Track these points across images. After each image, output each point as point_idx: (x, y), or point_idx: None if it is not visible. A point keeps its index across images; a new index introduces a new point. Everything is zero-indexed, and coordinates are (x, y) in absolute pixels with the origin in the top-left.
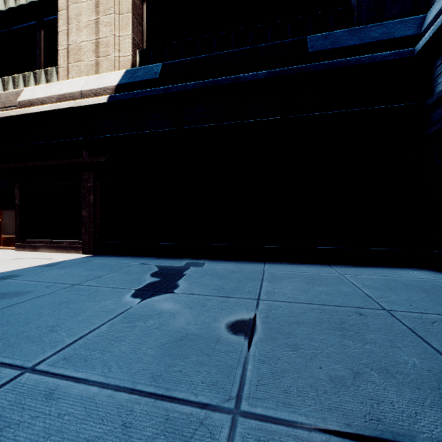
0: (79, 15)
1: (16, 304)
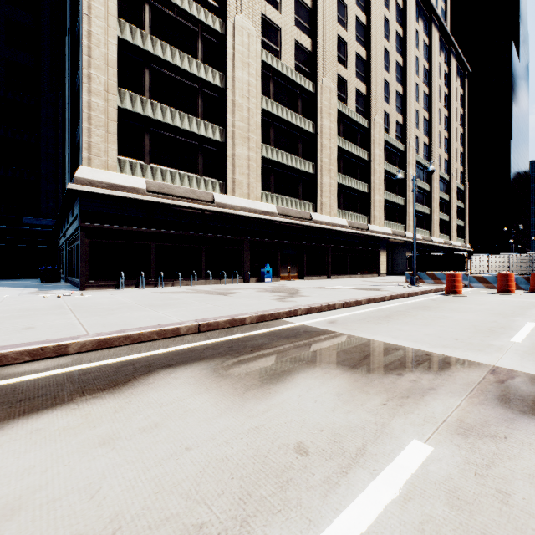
0: None
1: None
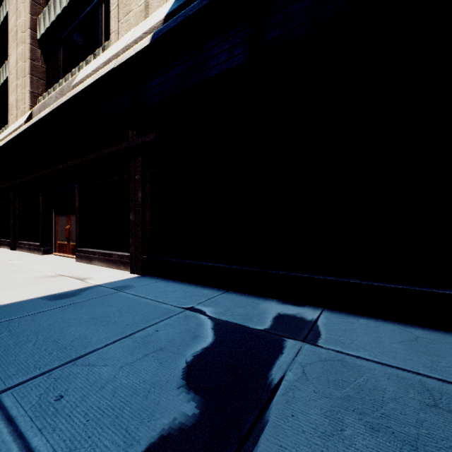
0: None
1: None
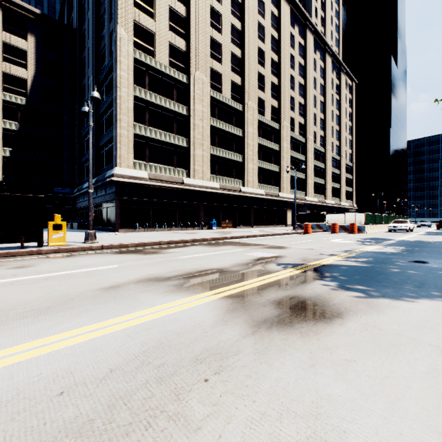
0: None
1: None
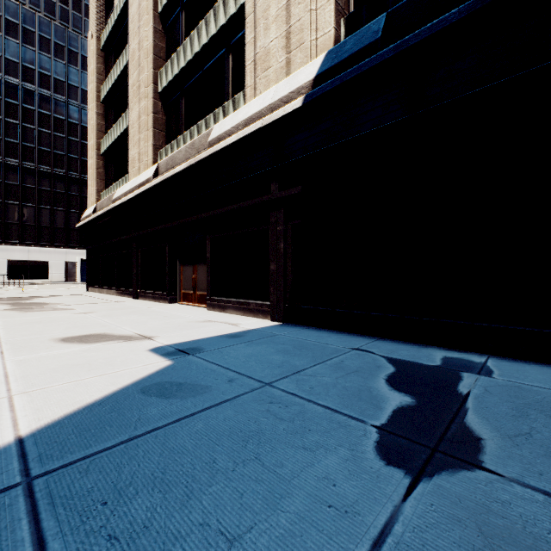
0: (267, 9)
1: (186, 417)
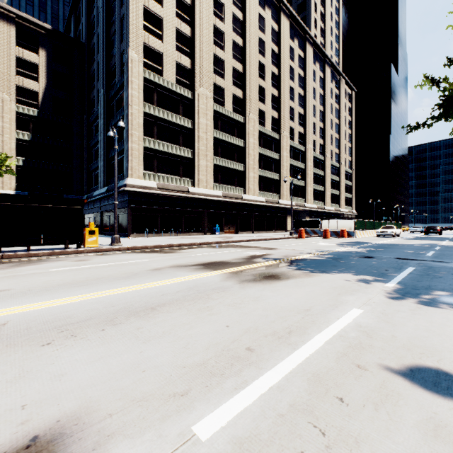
0: None
1: None
